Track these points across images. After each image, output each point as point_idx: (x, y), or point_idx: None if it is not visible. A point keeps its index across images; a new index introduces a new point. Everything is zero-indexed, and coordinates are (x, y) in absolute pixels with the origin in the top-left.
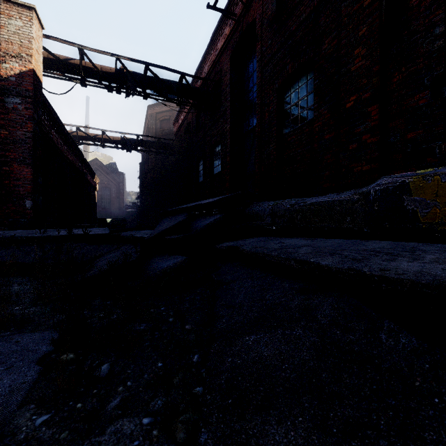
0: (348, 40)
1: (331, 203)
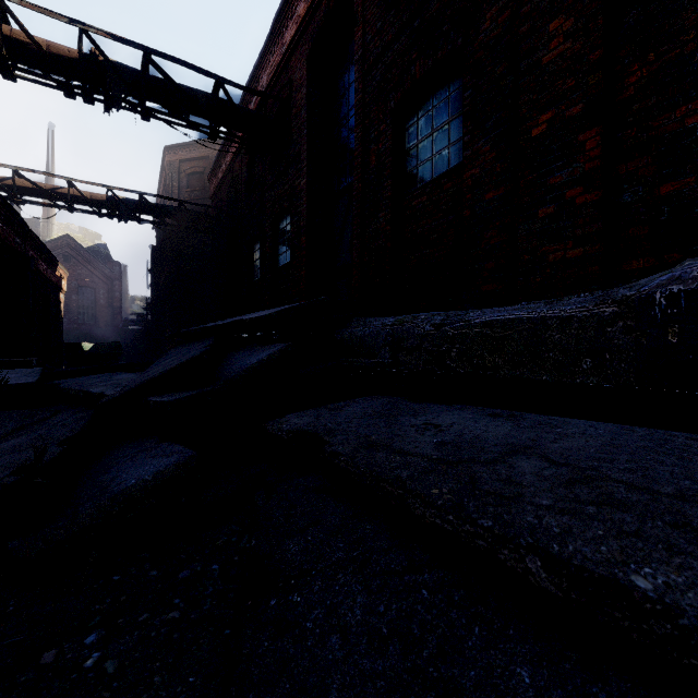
0: (535, 5)
1: (537, 323)
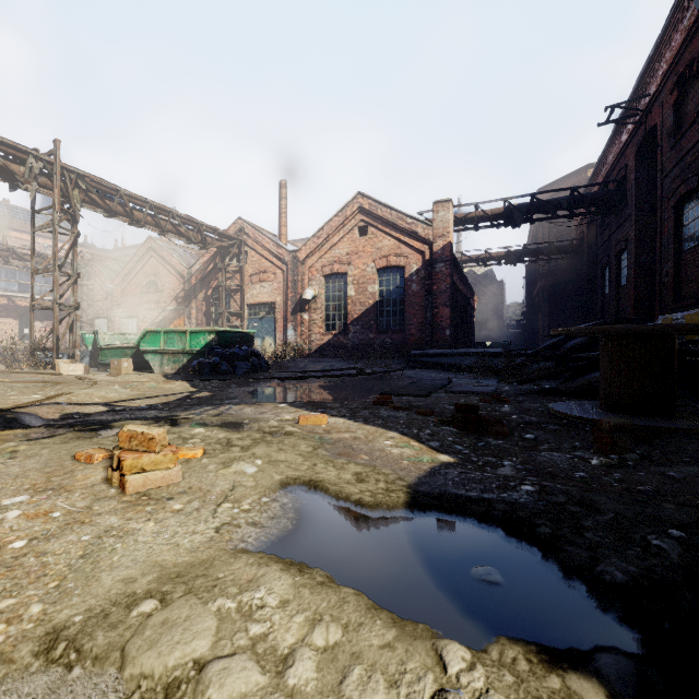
0: None
1: None
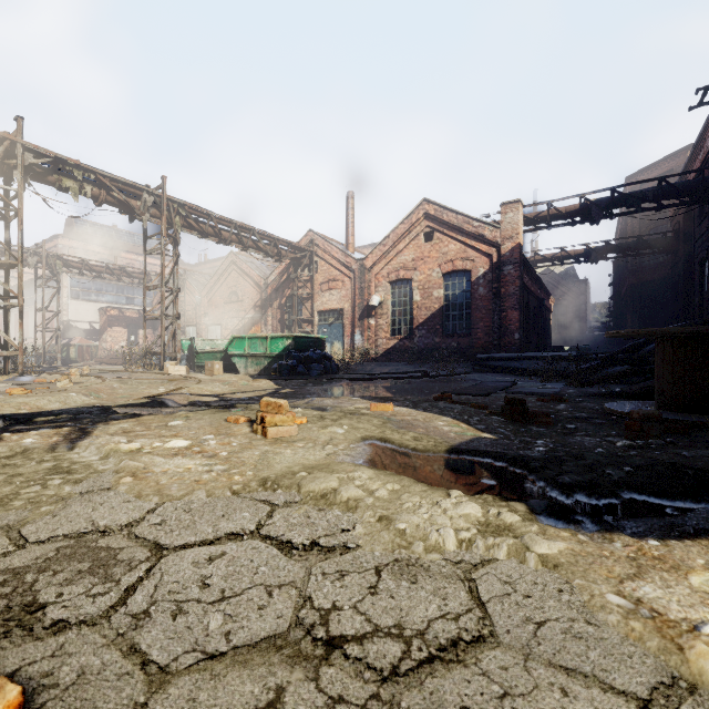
0: None
1: None
